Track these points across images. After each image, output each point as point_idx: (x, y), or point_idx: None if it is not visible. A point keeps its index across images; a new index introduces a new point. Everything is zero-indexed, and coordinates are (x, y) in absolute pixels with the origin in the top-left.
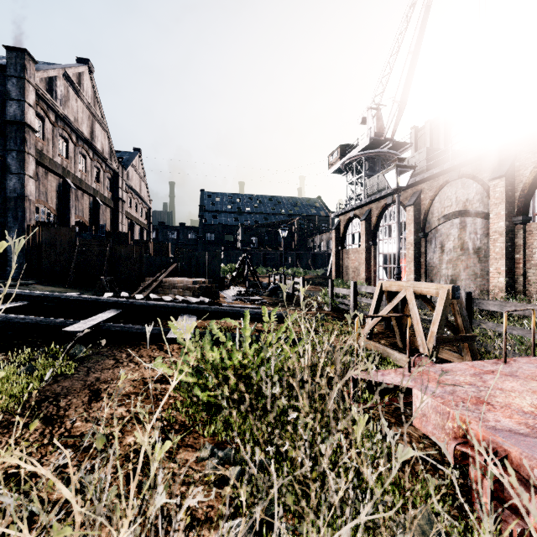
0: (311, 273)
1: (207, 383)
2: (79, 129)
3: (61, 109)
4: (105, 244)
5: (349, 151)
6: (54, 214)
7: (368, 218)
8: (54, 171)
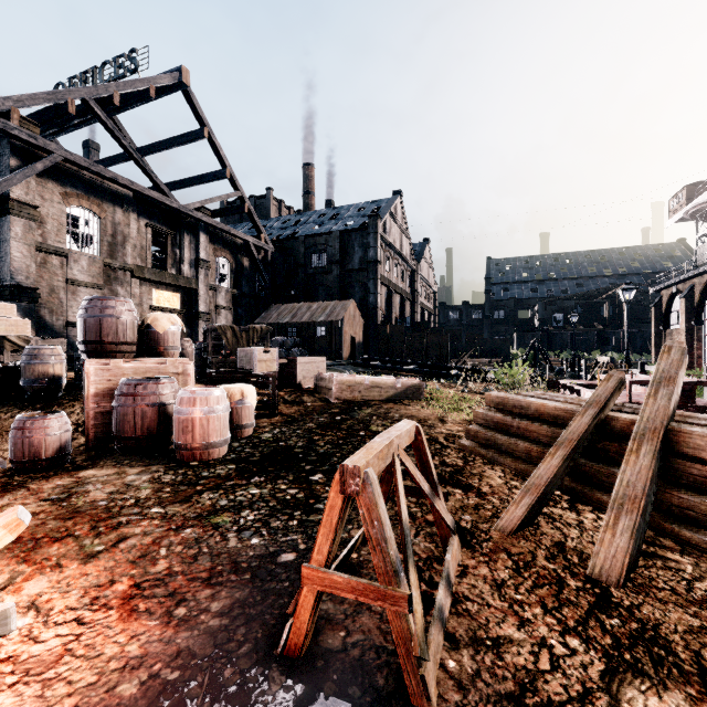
0: (643, 358)
1: (503, 378)
2: (396, 248)
3: (389, 239)
4: (422, 335)
5: (702, 190)
6: (384, 314)
7: (689, 295)
8: (385, 284)
